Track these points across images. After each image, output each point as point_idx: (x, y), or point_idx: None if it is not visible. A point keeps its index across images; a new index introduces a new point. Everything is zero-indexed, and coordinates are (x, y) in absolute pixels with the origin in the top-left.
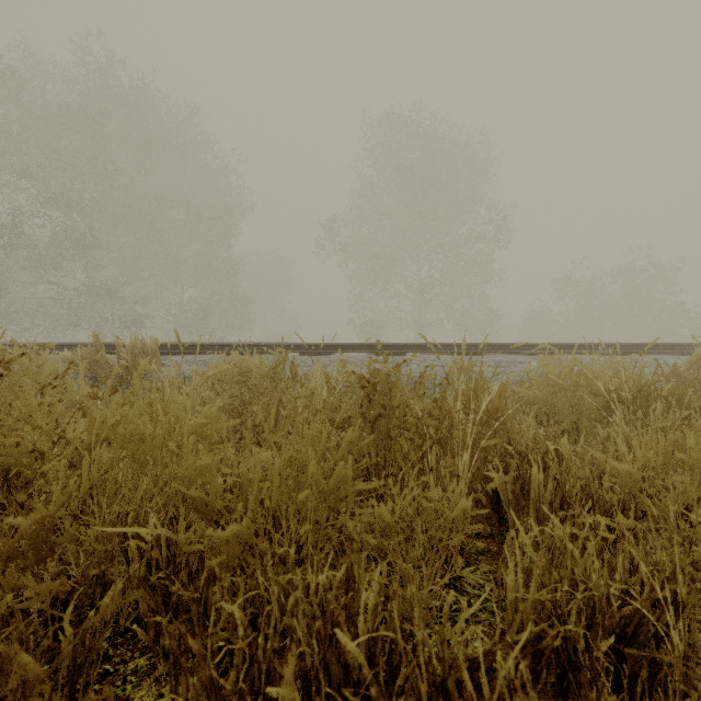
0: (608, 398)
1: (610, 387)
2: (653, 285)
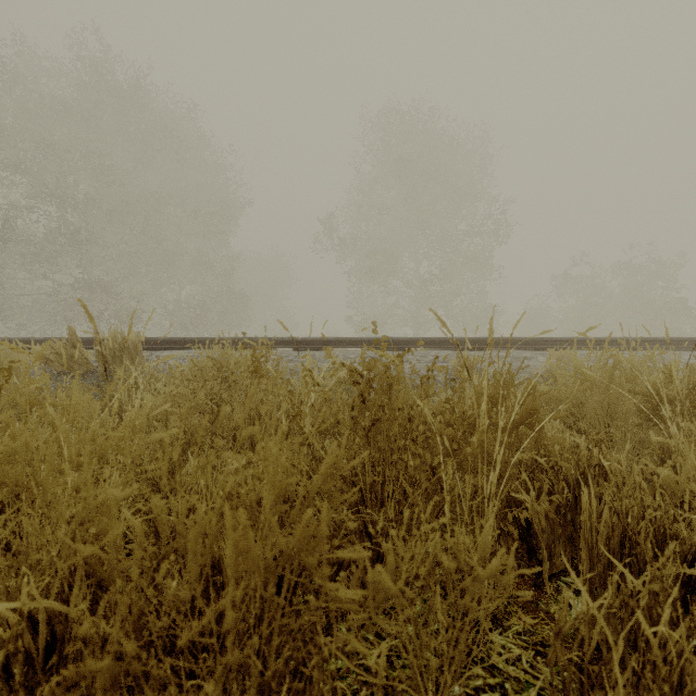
0: (655, 397)
1: (658, 383)
2: (654, 281)
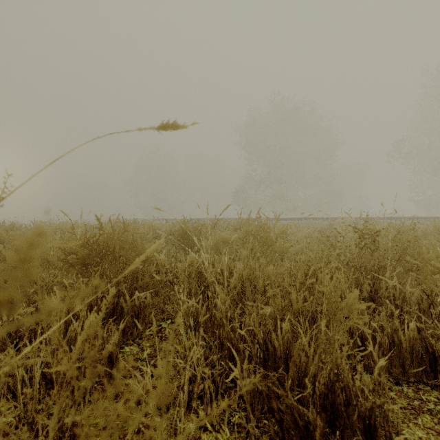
0: None
1: None
2: None
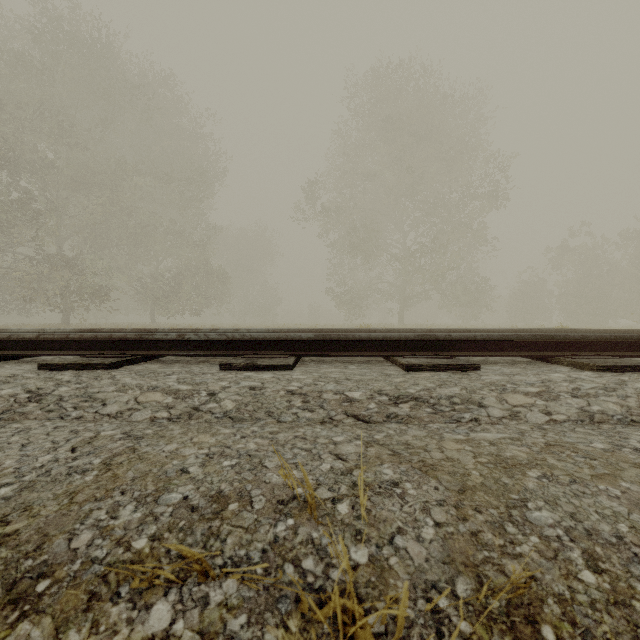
0: None
1: None
2: None
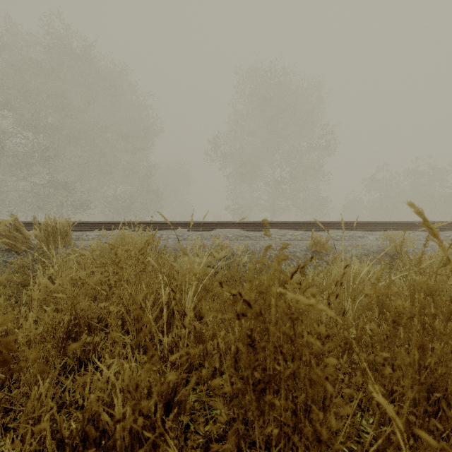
0: None
1: None
2: (432, 182)
